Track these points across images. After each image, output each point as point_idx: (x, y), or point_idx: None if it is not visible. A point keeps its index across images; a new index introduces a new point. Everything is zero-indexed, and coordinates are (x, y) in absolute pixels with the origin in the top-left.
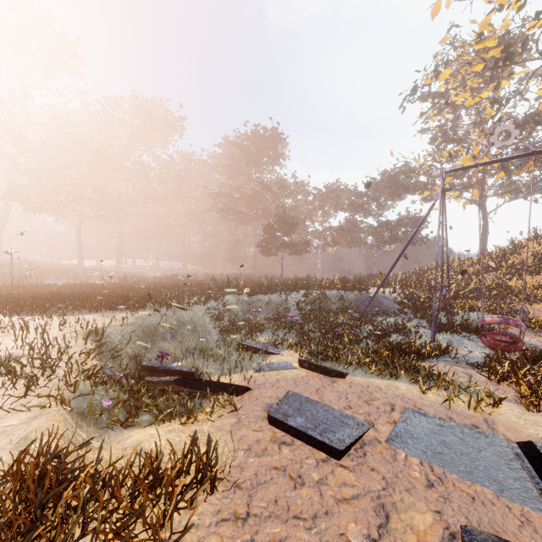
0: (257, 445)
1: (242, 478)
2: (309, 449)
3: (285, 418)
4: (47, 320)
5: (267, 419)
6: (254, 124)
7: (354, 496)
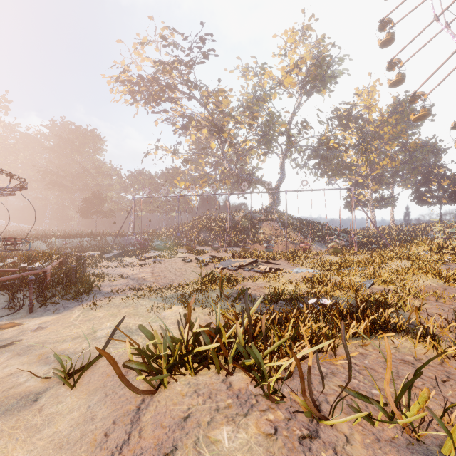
0: None
1: None
2: None
3: None
4: None
5: None
6: (77, 126)
7: None
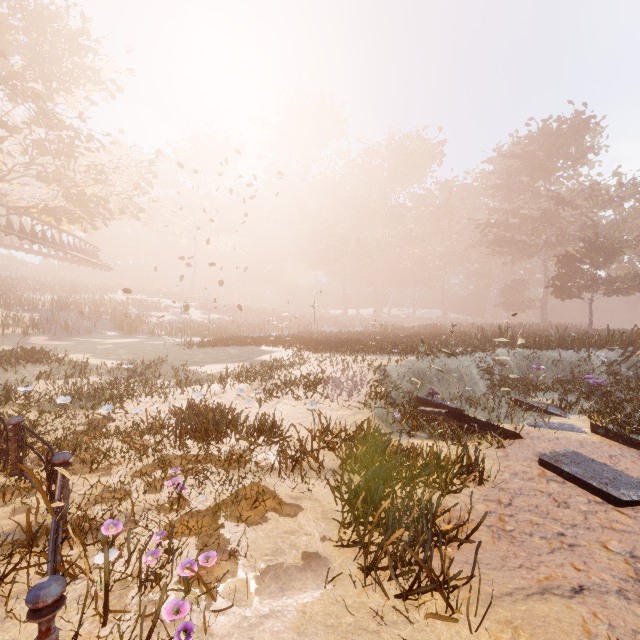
0: (524, 474)
1: (506, 487)
2: (582, 491)
3: (558, 464)
4: (344, 357)
5: (537, 462)
6: (541, 120)
7: (625, 531)
